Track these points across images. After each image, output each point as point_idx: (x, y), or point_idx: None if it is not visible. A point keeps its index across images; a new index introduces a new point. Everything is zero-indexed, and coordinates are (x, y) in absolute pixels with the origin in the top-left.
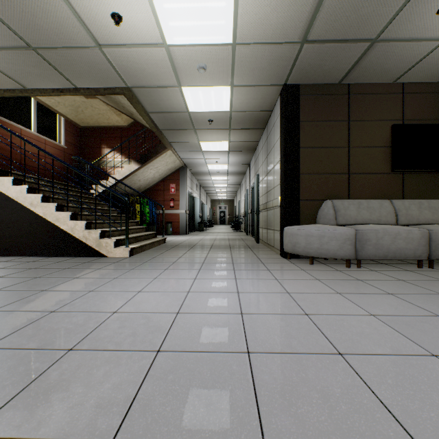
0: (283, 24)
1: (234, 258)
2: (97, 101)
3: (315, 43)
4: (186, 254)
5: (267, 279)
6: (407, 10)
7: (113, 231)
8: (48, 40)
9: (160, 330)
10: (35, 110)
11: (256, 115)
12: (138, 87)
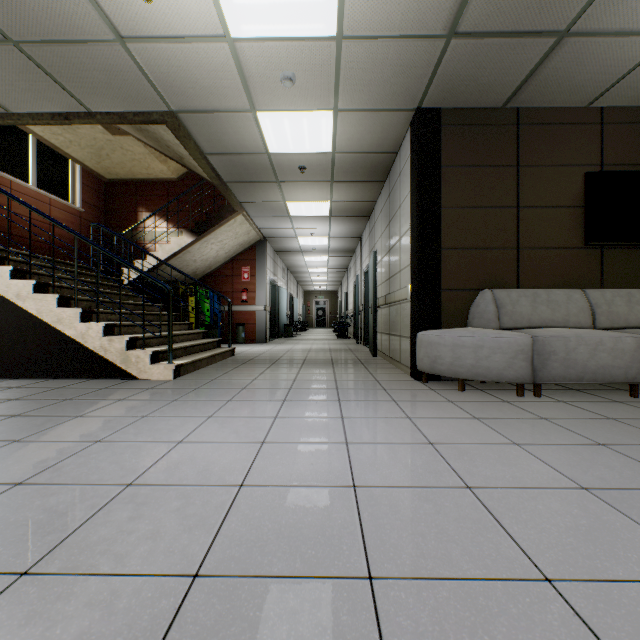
0: (419, 3)
1: (340, 381)
2: (129, 139)
3: (468, 38)
4: (264, 375)
5: (394, 418)
6: None
7: (150, 338)
8: (36, 28)
9: (204, 524)
10: (34, 152)
11: (372, 159)
12: (188, 111)
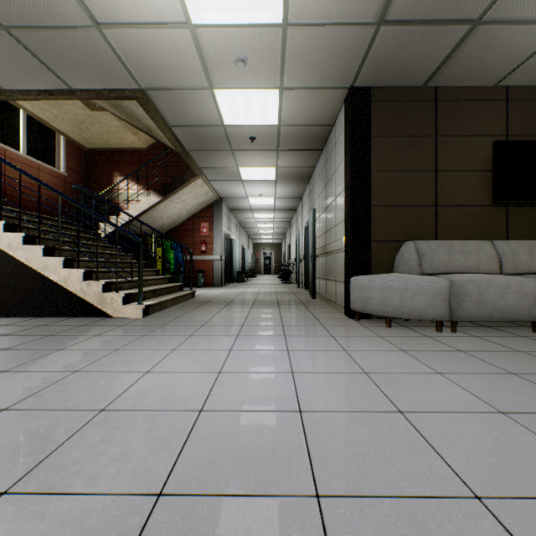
0: None
1: (285, 319)
2: (105, 114)
3: (395, 25)
4: (220, 314)
5: (333, 350)
6: None
7: (123, 283)
8: (24, 15)
9: (168, 446)
10: (25, 125)
11: (312, 131)
12: (156, 89)
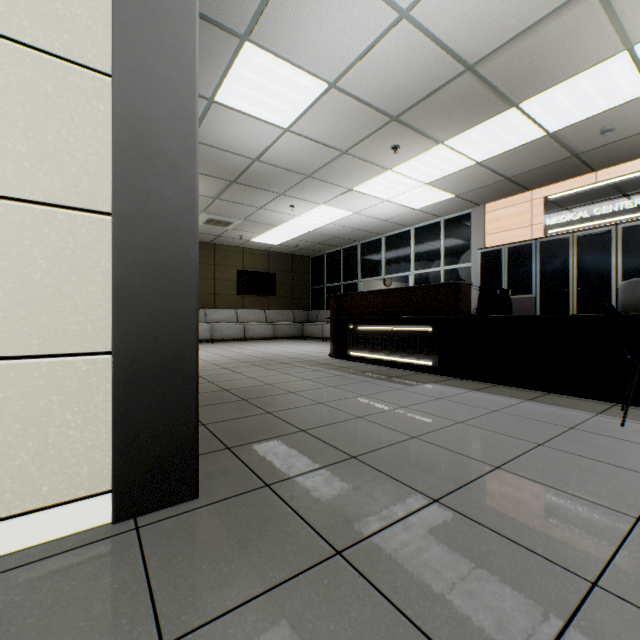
0: None
1: None
2: None
3: None
4: None
5: None
6: (227, 233)
7: None
8: None
9: None
10: None
11: None
12: None
